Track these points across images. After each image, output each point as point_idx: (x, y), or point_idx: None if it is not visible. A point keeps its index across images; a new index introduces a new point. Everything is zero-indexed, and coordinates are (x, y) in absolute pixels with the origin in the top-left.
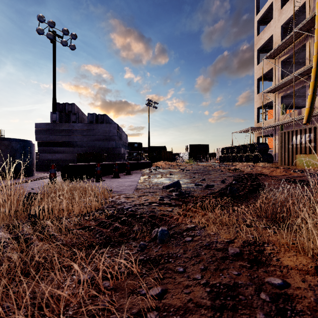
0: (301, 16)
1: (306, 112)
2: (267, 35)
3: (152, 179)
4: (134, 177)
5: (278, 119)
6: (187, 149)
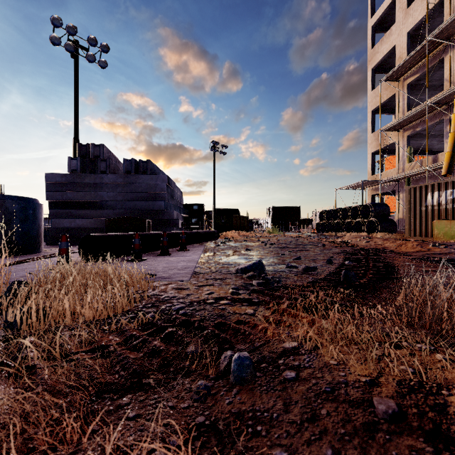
0: (437, 18)
1: (446, 157)
2: (387, 47)
3: (220, 257)
4: (192, 254)
5: (403, 170)
6: (269, 213)
